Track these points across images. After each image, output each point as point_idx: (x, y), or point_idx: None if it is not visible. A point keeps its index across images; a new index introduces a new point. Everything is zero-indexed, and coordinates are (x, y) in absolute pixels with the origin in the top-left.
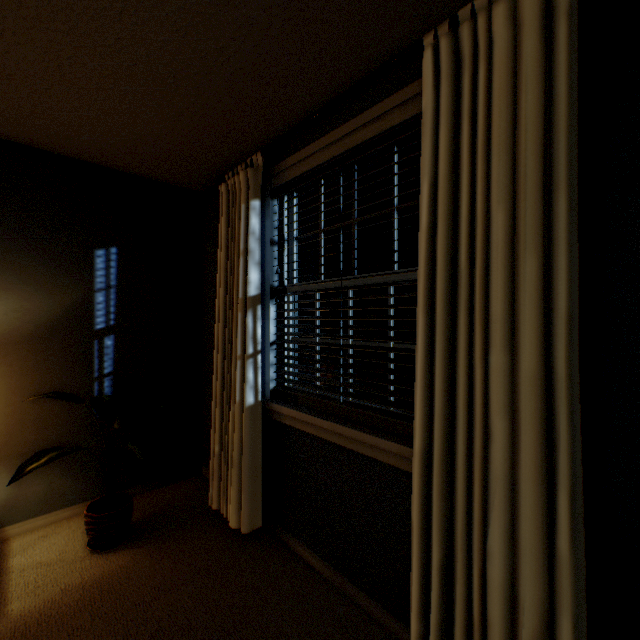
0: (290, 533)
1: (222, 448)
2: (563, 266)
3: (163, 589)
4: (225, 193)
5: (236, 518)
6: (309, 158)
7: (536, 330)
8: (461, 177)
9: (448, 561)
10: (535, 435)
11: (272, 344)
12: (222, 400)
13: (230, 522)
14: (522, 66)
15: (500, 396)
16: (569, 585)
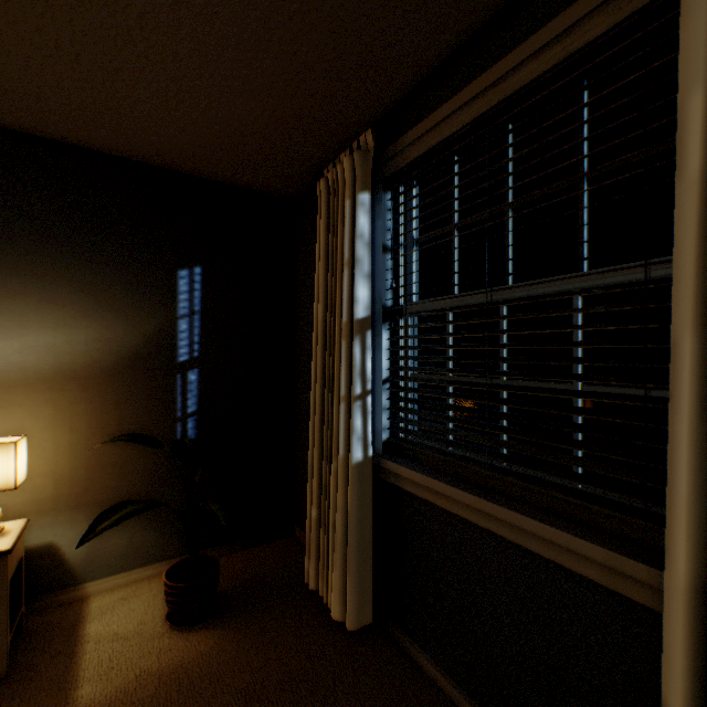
0: (410, 637)
1: (320, 512)
2: None
3: (250, 696)
4: (324, 190)
5: (339, 608)
6: (439, 125)
7: None
8: None
9: None
10: None
11: (384, 382)
12: (320, 452)
13: (331, 611)
14: None
15: None
16: None
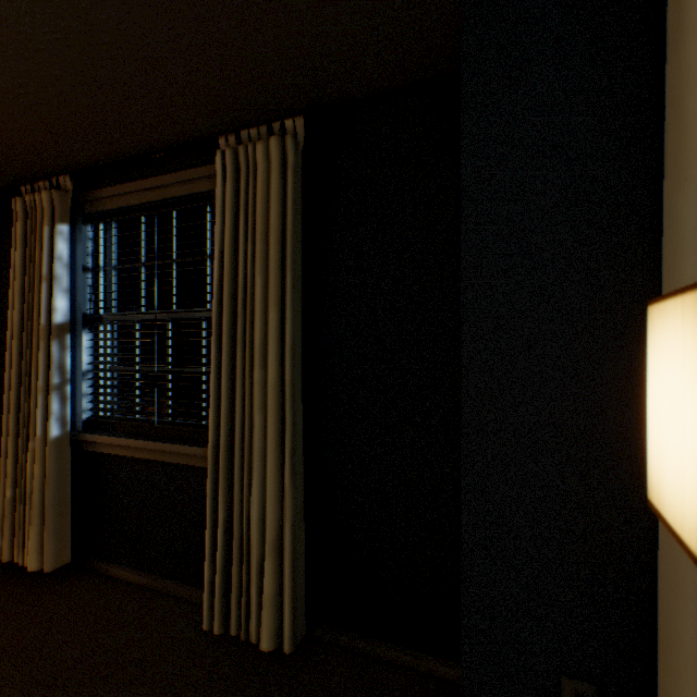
0: (107, 560)
1: (17, 491)
2: (289, 317)
3: None
4: (22, 208)
5: (37, 560)
6: (128, 195)
7: (277, 355)
8: (240, 250)
9: (231, 519)
10: (276, 420)
11: (86, 374)
12: (17, 438)
13: (29, 566)
14: (271, 190)
15: (259, 398)
16: (290, 504)
